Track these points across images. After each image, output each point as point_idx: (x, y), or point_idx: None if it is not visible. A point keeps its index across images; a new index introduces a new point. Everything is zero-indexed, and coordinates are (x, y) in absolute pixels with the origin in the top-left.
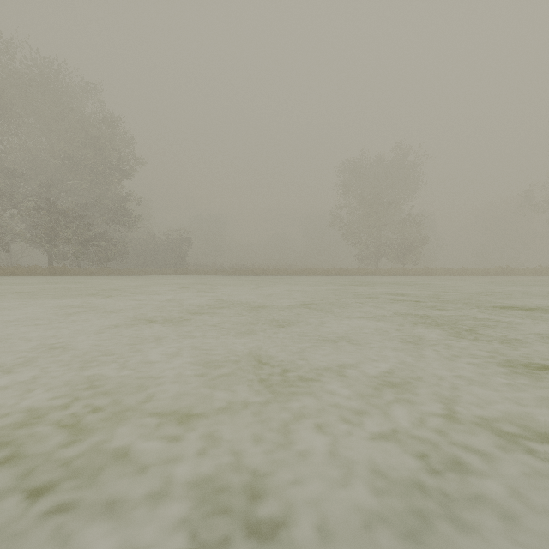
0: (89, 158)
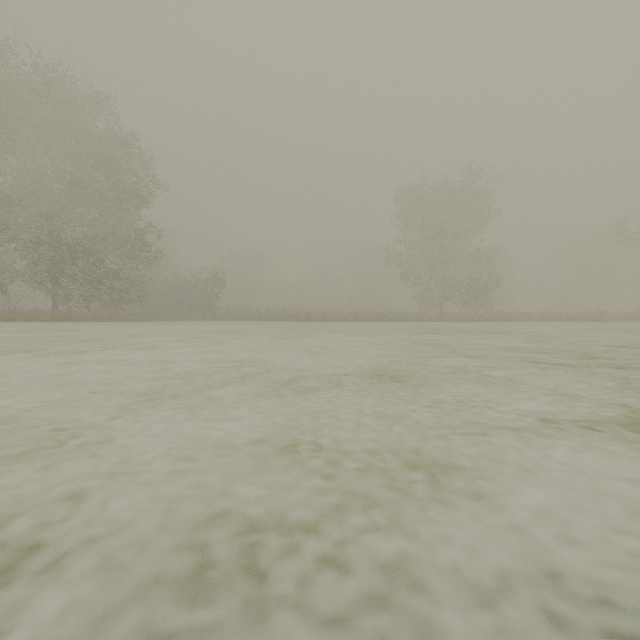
0: (100, 181)
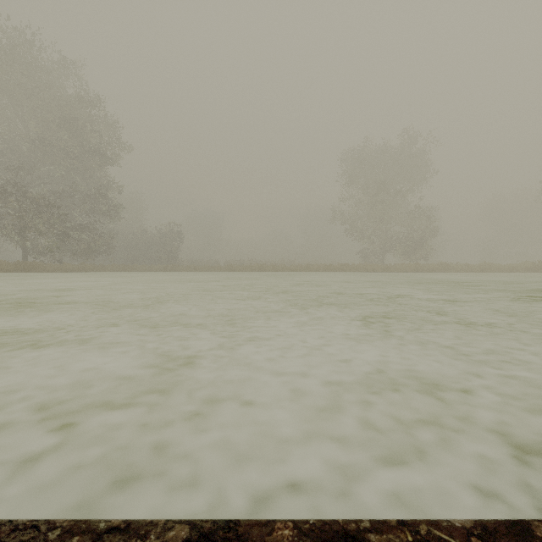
0: (65, 140)
